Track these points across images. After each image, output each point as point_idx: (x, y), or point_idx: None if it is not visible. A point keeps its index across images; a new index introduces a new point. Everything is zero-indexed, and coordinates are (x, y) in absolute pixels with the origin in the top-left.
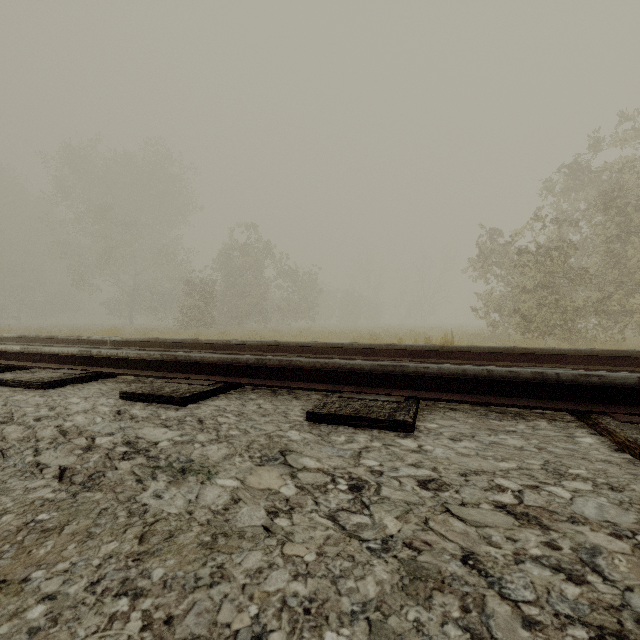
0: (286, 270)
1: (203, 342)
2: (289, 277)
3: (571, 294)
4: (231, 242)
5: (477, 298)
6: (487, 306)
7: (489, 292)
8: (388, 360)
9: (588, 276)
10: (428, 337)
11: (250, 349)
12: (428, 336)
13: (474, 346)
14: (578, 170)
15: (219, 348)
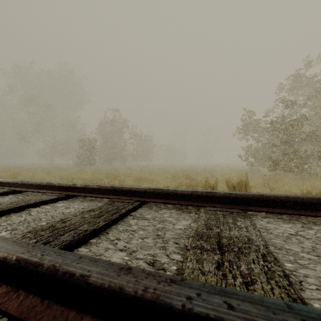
0: (135, 134)
1: (55, 185)
2: (137, 138)
3: (300, 147)
4: (105, 119)
5: (242, 150)
6: (247, 154)
7: (249, 146)
8: (209, 206)
9: (315, 136)
10: (228, 178)
11: (91, 191)
12: (214, 171)
13: (293, 196)
14: (299, 77)
15: (68, 190)
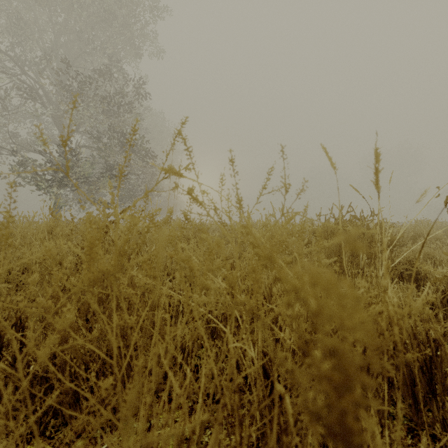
0: None
1: None
2: None
3: None
4: None
5: None
6: None
7: None
8: None
9: None
10: None
11: None
12: None
13: None
14: None
15: None
